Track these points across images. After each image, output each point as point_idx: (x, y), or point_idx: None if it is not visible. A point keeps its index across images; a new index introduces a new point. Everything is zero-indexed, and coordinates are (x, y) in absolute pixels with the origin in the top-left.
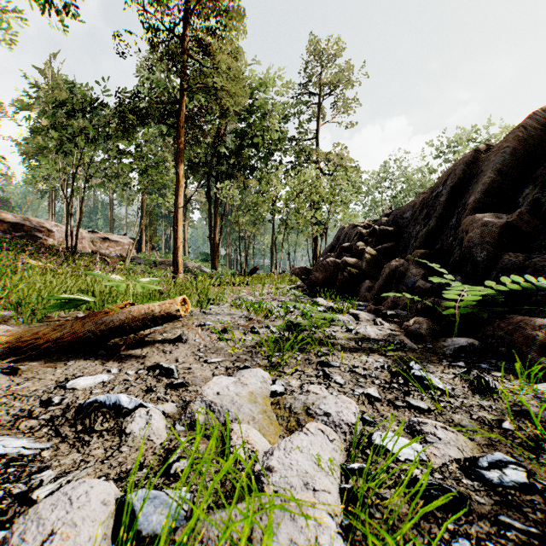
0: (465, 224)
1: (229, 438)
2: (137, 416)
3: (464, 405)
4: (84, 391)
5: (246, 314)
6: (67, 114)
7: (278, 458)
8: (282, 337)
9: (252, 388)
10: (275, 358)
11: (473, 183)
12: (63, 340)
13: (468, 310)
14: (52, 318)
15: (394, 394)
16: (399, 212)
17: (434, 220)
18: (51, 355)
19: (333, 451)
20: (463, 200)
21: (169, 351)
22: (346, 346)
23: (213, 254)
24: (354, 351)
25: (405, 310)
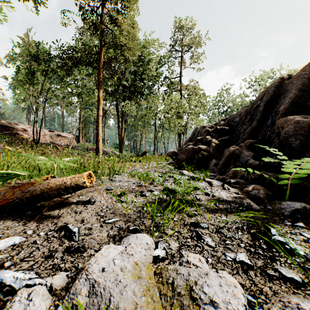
0: (279, 123)
1: None
2: (17, 300)
3: None
4: None
5: (137, 181)
6: (33, 61)
7: None
8: (162, 200)
9: (137, 258)
10: (157, 218)
11: (281, 98)
12: None
13: (298, 181)
14: (11, 184)
15: (262, 260)
16: (231, 118)
17: (256, 122)
18: None
19: None
20: (275, 108)
21: (79, 212)
22: (208, 207)
23: (120, 144)
24: (215, 212)
25: (242, 179)
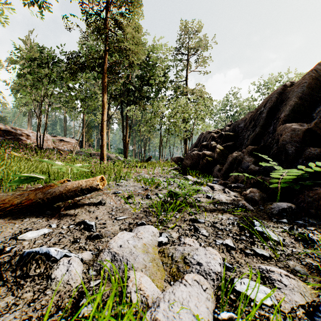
0: (279, 130)
1: (127, 284)
2: (61, 264)
3: (294, 253)
4: (29, 241)
5: (143, 186)
6: (37, 65)
7: (163, 310)
8: (166, 201)
9: (145, 241)
10: (161, 216)
11: (283, 105)
12: (23, 204)
13: (287, 184)
14: (22, 188)
15: (244, 244)
16: (236, 123)
17: (259, 128)
18: (15, 214)
19: (207, 300)
20: (277, 115)
21: (92, 211)
22: (207, 208)
23: (125, 149)
24: (213, 211)
25: (243, 183)
